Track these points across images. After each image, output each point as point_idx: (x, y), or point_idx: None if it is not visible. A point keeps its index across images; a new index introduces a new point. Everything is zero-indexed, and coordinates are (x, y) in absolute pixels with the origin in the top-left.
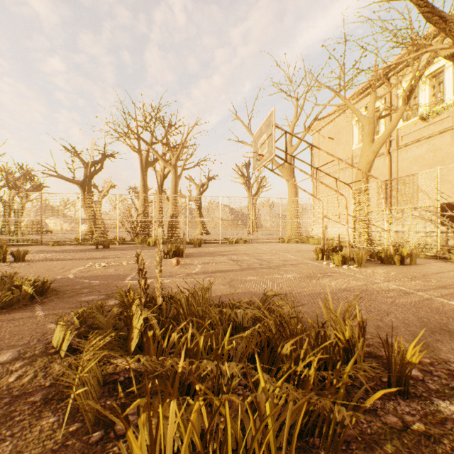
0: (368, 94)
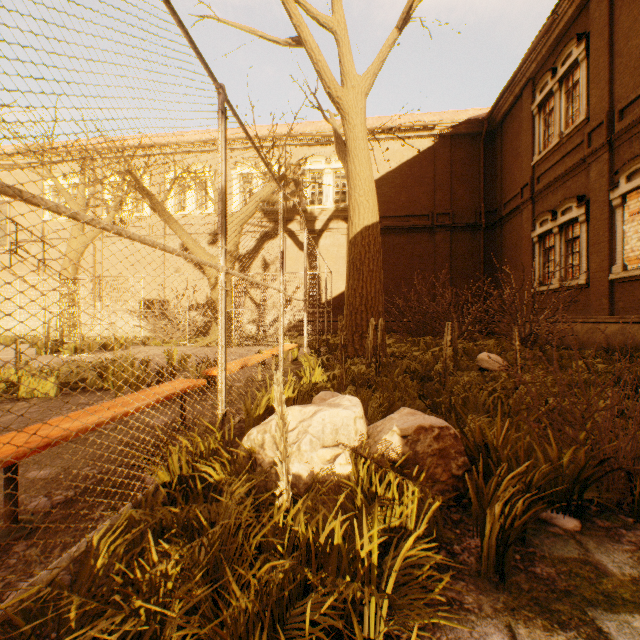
0: (69, 162)
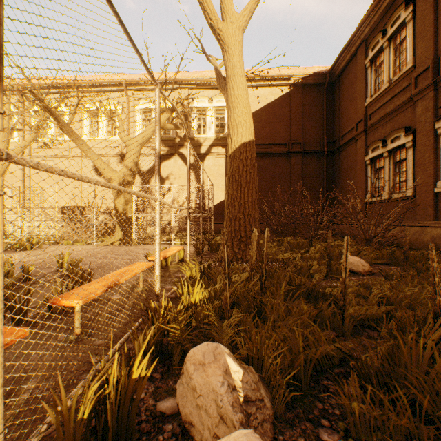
0: None
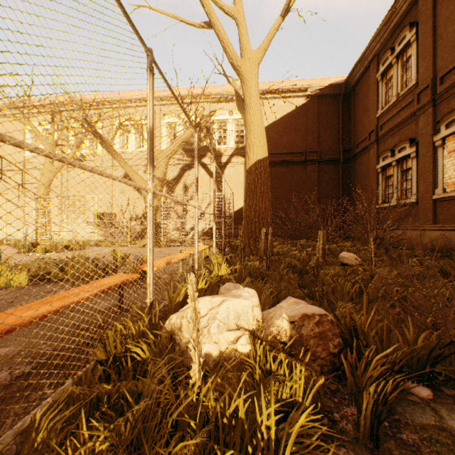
0: (43, 113)
